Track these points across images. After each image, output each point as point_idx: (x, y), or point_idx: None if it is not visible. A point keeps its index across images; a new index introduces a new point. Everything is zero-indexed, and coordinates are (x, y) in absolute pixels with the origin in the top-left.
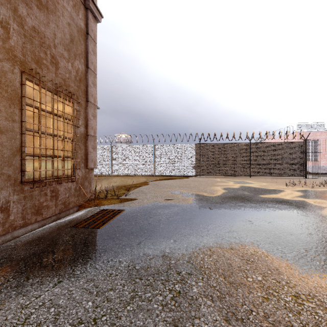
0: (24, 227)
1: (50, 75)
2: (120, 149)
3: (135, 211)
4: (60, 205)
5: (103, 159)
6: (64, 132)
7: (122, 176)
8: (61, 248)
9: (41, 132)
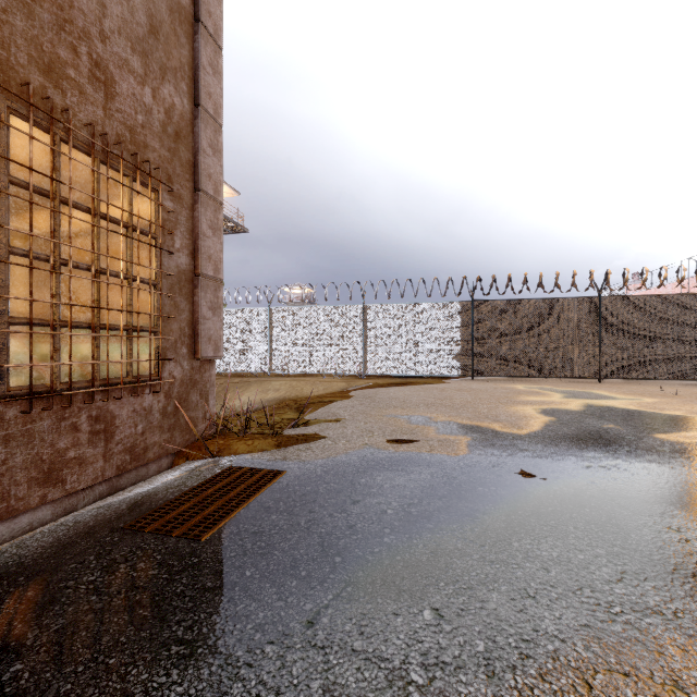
0: (9, 519)
1: (88, 112)
2: (288, 316)
3: (311, 478)
4: (118, 455)
5: (253, 338)
6: (130, 265)
7: (294, 375)
8: (55, 623)
9: (58, 259)
